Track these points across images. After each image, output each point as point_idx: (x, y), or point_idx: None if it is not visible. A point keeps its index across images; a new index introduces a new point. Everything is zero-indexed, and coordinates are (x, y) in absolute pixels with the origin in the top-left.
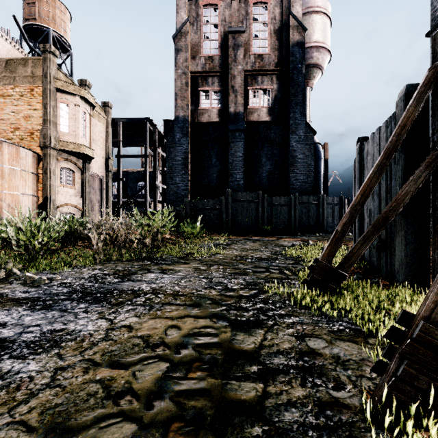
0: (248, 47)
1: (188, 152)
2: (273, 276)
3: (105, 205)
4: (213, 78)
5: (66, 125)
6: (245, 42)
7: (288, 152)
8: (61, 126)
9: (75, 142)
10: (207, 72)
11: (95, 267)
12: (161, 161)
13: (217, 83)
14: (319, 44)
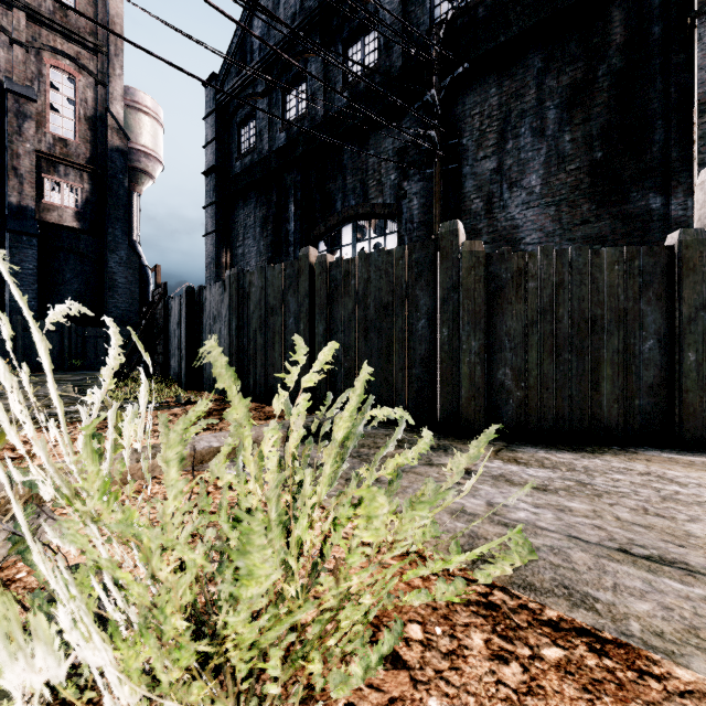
0: (43, 120)
1: None
2: (86, 382)
3: None
4: None
5: None
6: (37, 110)
7: (106, 273)
8: None
9: None
10: None
11: None
12: None
13: None
14: (148, 151)
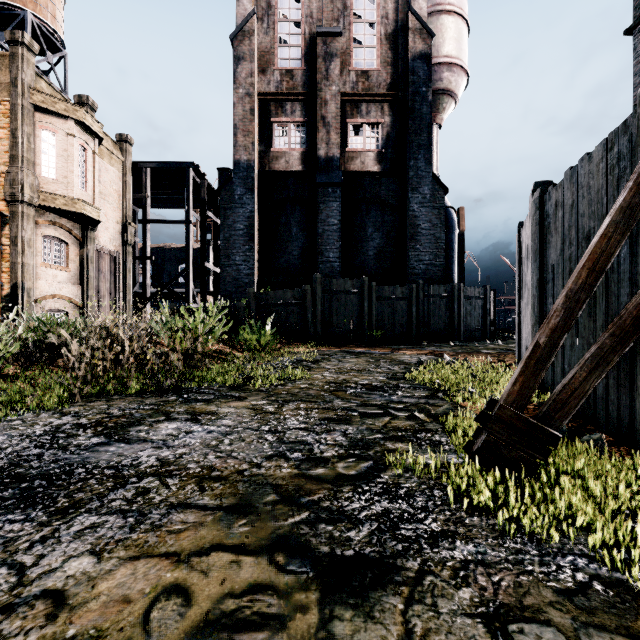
0: (347, 59)
1: (254, 216)
2: (397, 424)
3: (121, 298)
4: (294, 104)
5: (51, 167)
6: (342, 50)
7: (407, 220)
8: (42, 169)
9: (67, 194)
10: (283, 95)
11: (67, 410)
12: (214, 231)
13: (299, 112)
14: (451, 60)
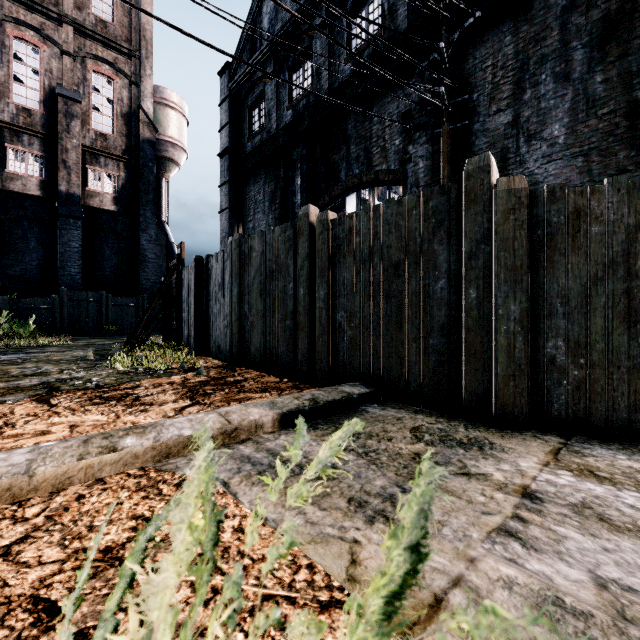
0: (87, 119)
1: None
2: (113, 346)
3: None
4: (32, 138)
5: None
6: (82, 111)
7: (138, 250)
8: None
9: None
10: (20, 127)
11: None
12: None
13: (38, 146)
14: (174, 141)
